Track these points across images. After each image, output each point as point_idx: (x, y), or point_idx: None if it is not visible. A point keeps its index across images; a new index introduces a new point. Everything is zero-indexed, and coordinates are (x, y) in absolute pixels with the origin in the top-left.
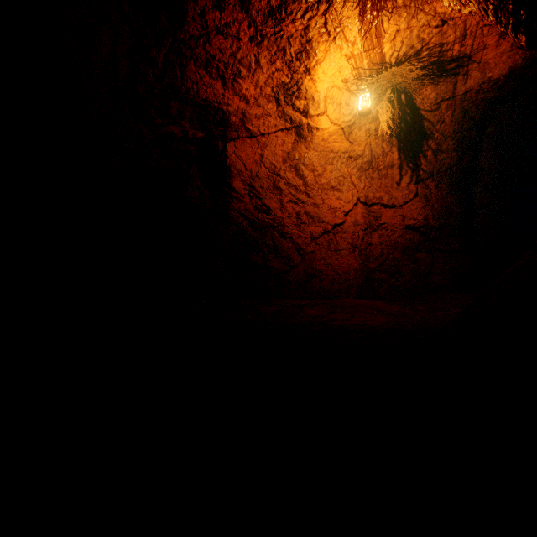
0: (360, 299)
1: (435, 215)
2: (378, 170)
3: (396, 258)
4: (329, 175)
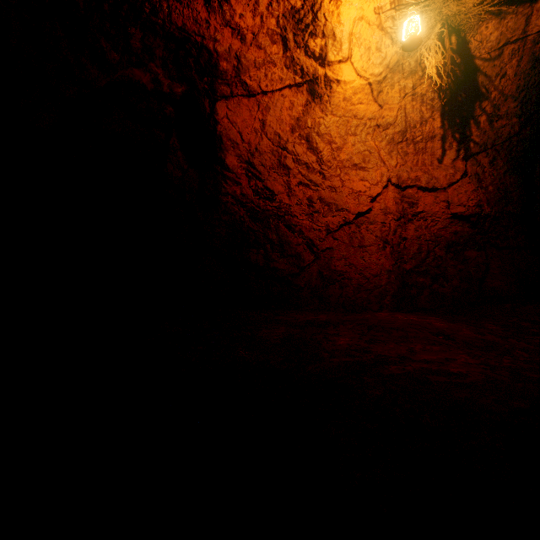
0: (397, 312)
1: (490, 200)
2: (414, 143)
3: (438, 257)
4: (350, 149)
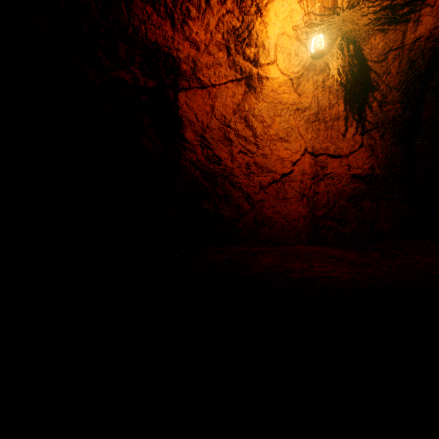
0: (310, 245)
1: (380, 164)
2: (325, 122)
3: (342, 206)
4: (277, 127)
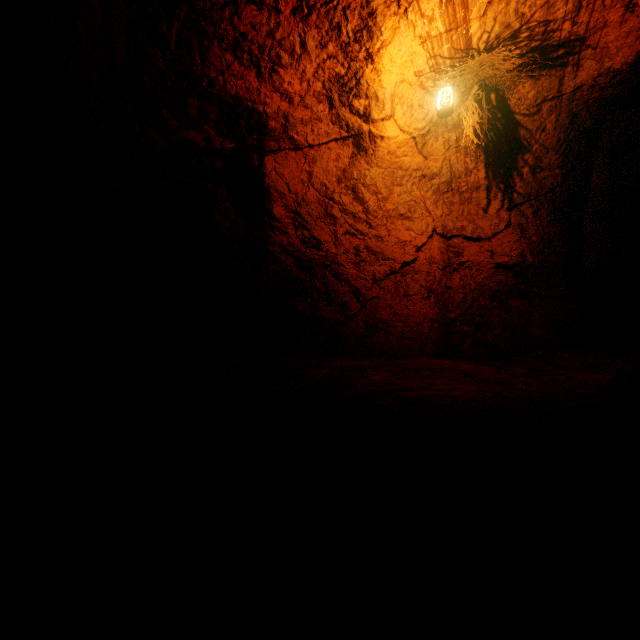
0: (437, 358)
1: (534, 250)
2: (460, 193)
3: (483, 306)
4: (396, 199)
